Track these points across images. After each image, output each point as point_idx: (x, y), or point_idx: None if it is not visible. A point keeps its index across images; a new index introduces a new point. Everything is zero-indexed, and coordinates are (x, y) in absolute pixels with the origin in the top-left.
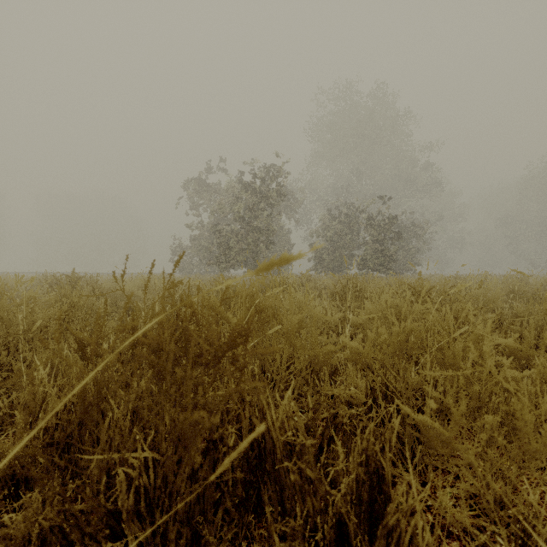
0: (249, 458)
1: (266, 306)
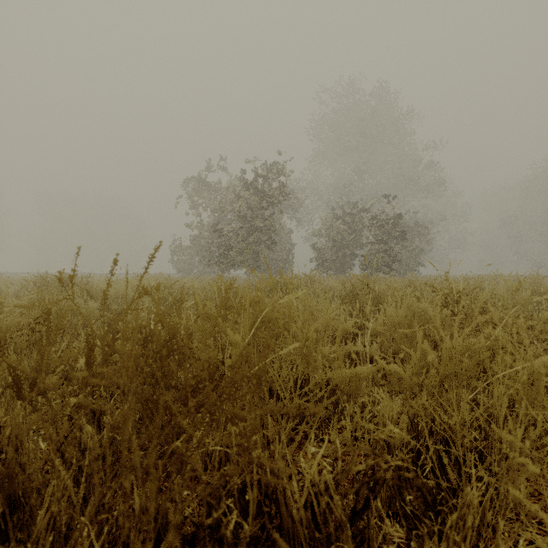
0: (259, 542)
1: (275, 315)
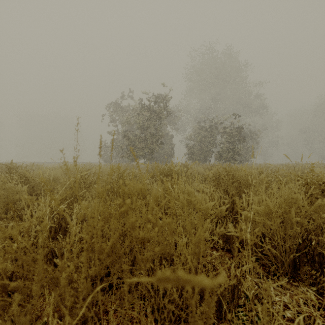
0: None
1: (147, 235)
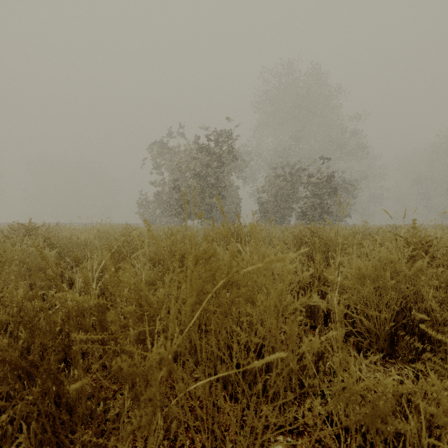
0: None
1: (232, 278)
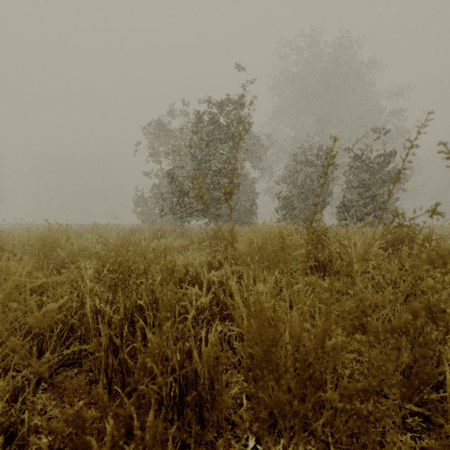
0: None
1: None
